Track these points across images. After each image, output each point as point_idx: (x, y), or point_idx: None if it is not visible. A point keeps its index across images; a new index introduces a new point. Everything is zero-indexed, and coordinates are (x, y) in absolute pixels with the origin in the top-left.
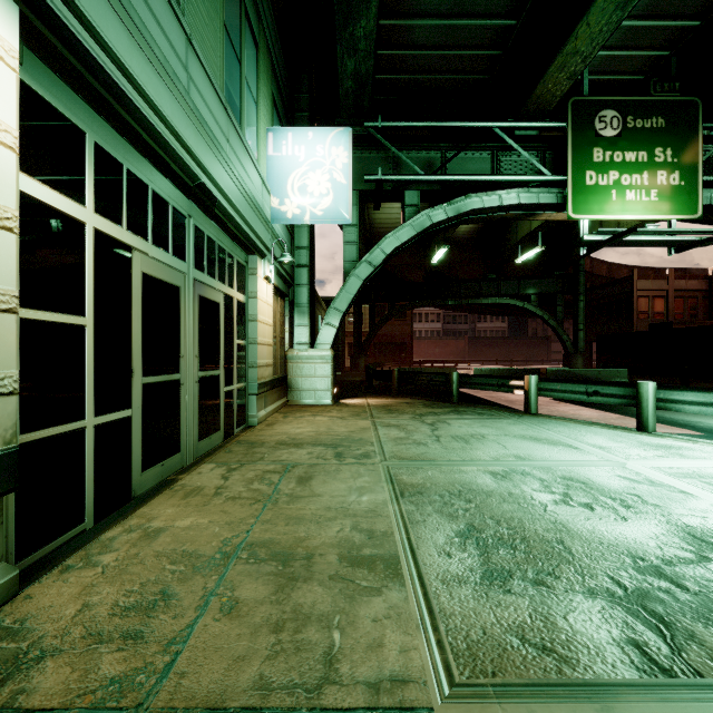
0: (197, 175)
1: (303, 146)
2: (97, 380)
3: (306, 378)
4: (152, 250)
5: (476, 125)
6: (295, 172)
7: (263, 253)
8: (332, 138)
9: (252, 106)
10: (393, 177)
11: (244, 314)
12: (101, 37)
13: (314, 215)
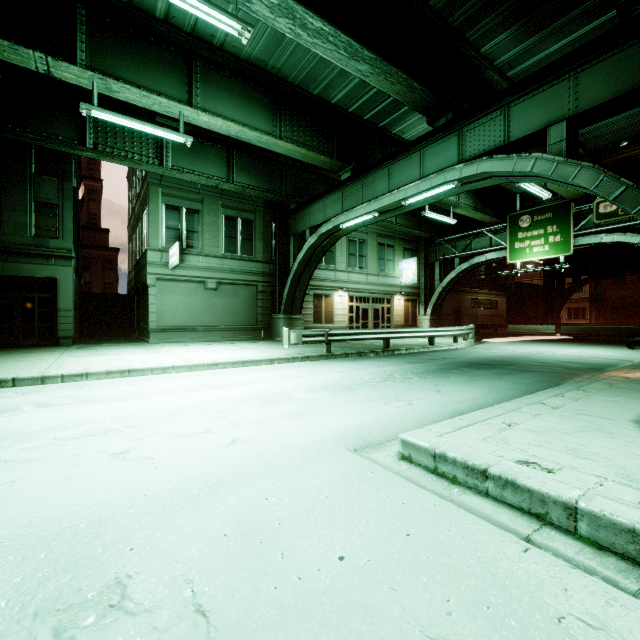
0: (369, 292)
1: (406, 264)
2: (355, 321)
3: (422, 325)
4: (363, 304)
5: (475, 232)
6: (405, 271)
7: (395, 294)
8: (412, 261)
9: (390, 263)
10: (447, 256)
11: (390, 309)
12: (354, 288)
13: (409, 282)
